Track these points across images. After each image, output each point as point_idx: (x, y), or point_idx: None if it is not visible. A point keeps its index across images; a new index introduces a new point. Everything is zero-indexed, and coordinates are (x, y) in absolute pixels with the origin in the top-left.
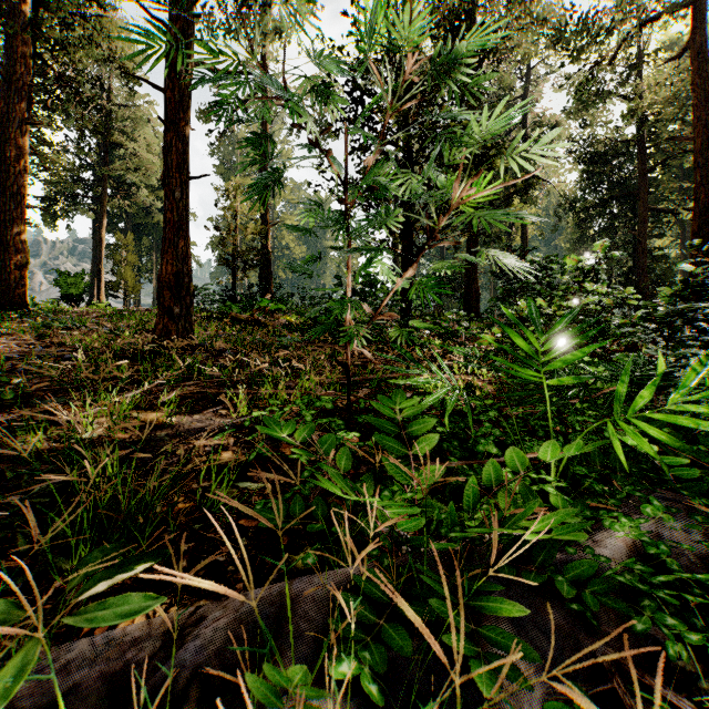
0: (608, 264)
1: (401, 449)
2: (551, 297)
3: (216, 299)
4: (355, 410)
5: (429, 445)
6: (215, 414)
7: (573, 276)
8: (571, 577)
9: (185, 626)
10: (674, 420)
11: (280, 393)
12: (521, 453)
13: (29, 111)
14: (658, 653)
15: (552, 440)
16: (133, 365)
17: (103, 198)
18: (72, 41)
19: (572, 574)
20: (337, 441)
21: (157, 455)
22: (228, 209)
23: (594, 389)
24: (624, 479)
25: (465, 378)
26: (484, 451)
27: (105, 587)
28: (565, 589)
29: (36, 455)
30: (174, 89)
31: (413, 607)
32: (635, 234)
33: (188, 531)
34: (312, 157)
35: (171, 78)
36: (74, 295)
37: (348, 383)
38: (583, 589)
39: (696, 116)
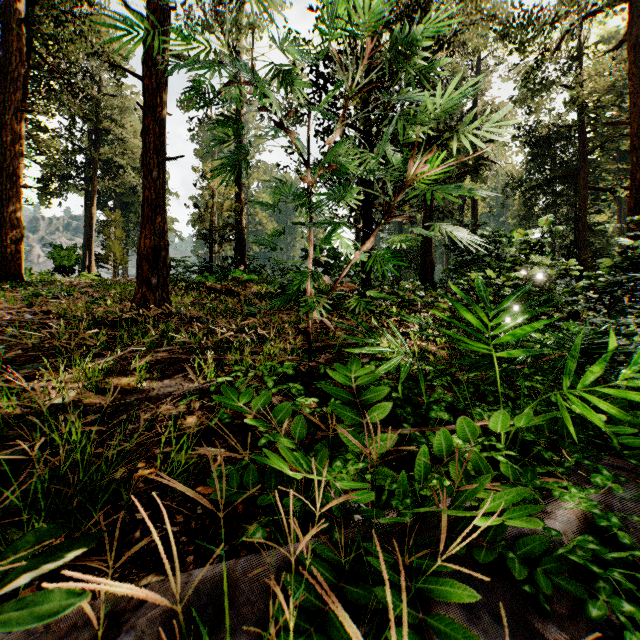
0: (552, 238)
1: (355, 417)
2: (500, 268)
3: (193, 270)
4: (316, 374)
5: (382, 414)
6: (184, 379)
7: (520, 249)
8: (522, 554)
9: (125, 610)
10: (624, 392)
11: (246, 359)
12: (471, 423)
13: (24, 100)
14: (612, 634)
15: (502, 410)
16: (113, 331)
17: (94, 179)
18: (63, 36)
19: (523, 550)
20: (295, 407)
21: (125, 420)
22: (206, 189)
23: (540, 354)
24: (572, 445)
25: (420, 343)
26: (436, 417)
27: (28, 580)
28: (517, 569)
29: (7, 421)
30: (152, 77)
31: (360, 591)
32: (576, 210)
33: (146, 498)
34: (273, 136)
35: (149, 67)
36: (67, 266)
37: (309, 350)
38: (534, 566)
39: (632, 103)
